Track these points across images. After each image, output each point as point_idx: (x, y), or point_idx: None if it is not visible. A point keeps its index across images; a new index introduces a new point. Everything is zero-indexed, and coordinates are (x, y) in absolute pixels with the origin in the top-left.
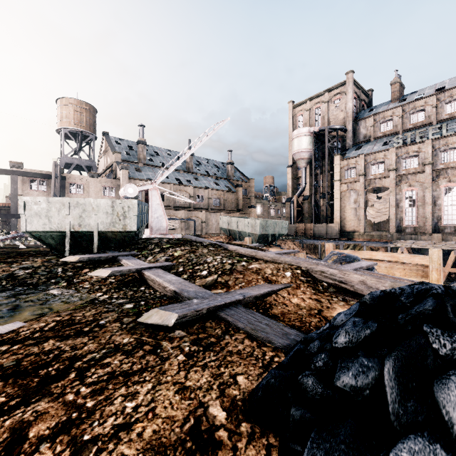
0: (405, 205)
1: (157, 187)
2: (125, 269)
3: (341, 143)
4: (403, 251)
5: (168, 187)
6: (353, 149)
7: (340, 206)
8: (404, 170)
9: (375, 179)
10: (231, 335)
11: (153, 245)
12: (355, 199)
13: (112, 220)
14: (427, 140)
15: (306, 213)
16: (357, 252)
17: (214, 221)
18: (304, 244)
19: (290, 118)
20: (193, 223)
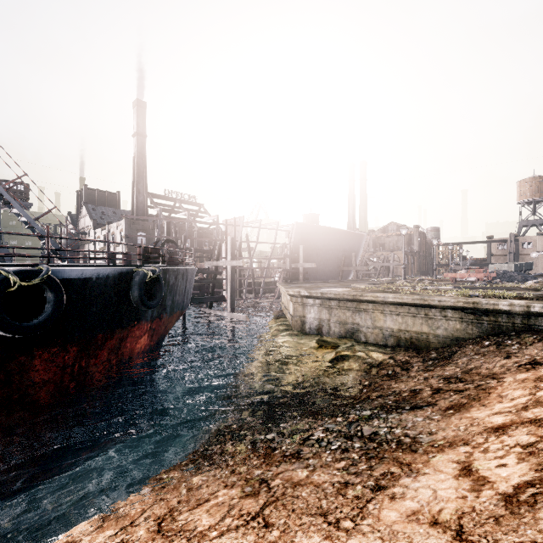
0: None
1: None
2: None
3: None
4: None
5: None
6: None
7: None
8: None
9: None
10: None
11: None
12: None
13: (508, 269)
14: None
15: None
16: None
17: None
18: None
19: None
20: None
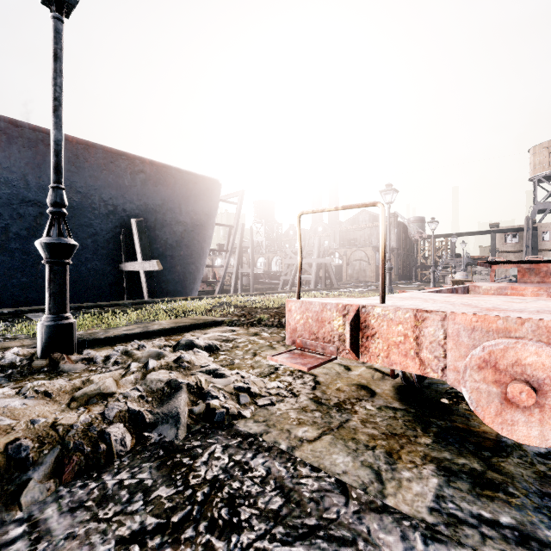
0: None
1: None
2: None
3: None
4: None
5: None
6: None
7: None
8: None
9: None
10: None
11: None
12: None
13: None
14: None
15: None
16: None
17: None
18: None
19: None
20: None
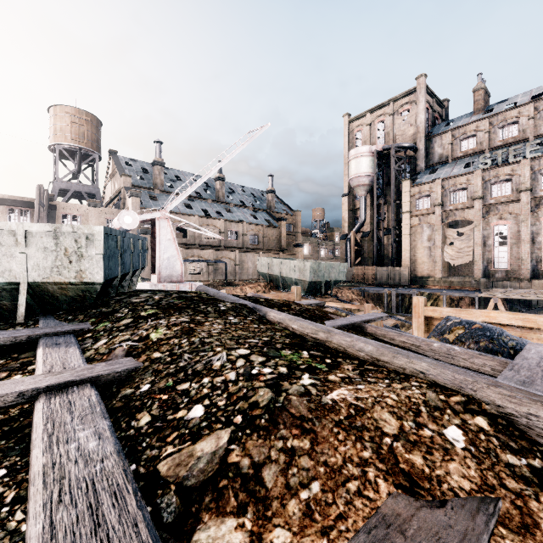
0: (494, 243)
1: (167, 215)
2: None
3: (410, 166)
4: (497, 302)
5: (192, 219)
6: (425, 173)
7: (410, 245)
8: (493, 199)
9: (455, 211)
10: None
11: (128, 309)
12: (429, 235)
13: (55, 262)
14: (524, 160)
15: (366, 253)
16: (464, 311)
17: (251, 263)
18: (365, 293)
19: (345, 135)
20: (224, 266)
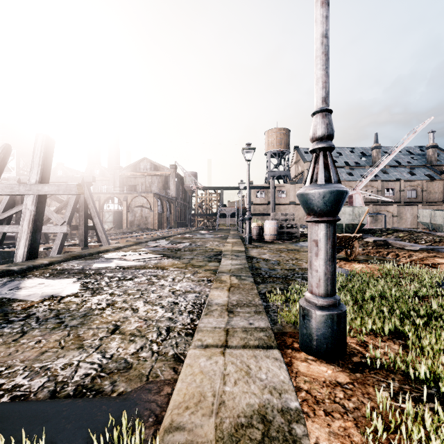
0: None
1: (359, 191)
2: (378, 239)
3: None
4: None
5: (353, 184)
6: None
7: None
8: None
9: None
10: (441, 253)
11: (379, 231)
12: None
13: (352, 218)
14: None
15: None
16: None
17: (409, 214)
18: None
19: None
20: (382, 217)
